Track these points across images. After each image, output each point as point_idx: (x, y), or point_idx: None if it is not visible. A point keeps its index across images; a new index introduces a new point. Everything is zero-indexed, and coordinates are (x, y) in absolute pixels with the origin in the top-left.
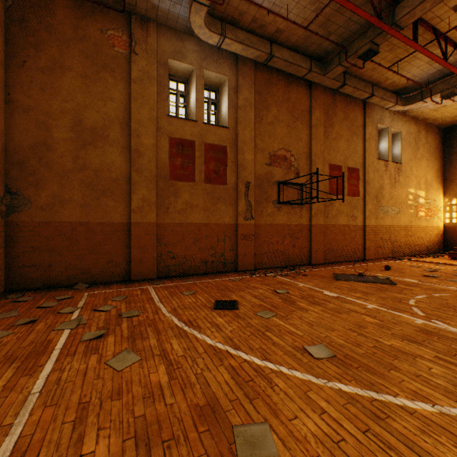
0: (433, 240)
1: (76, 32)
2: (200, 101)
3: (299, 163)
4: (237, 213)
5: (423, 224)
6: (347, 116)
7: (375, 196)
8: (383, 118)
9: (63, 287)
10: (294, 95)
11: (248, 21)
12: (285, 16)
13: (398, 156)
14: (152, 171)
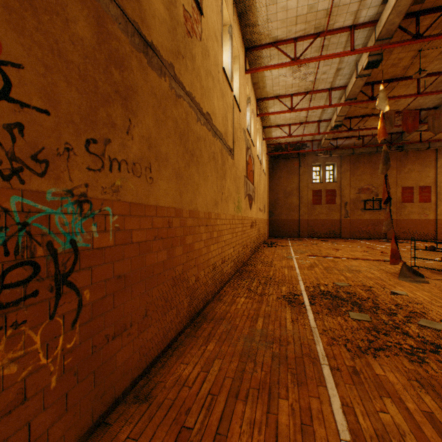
0: None
1: (284, 166)
2: (323, 175)
3: (378, 190)
4: (340, 215)
5: None
6: (418, 157)
7: None
8: None
9: (281, 237)
10: (374, 158)
11: (340, 146)
12: (355, 143)
13: None
14: (306, 202)
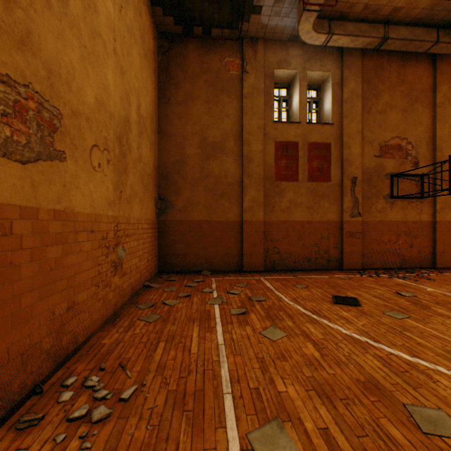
0: None
1: (202, 67)
2: (303, 103)
3: (418, 151)
4: (342, 210)
5: None
6: None
7: None
8: None
9: (193, 272)
10: (411, 74)
11: (358, 10)
12: None
13: None
14: (260, 174)
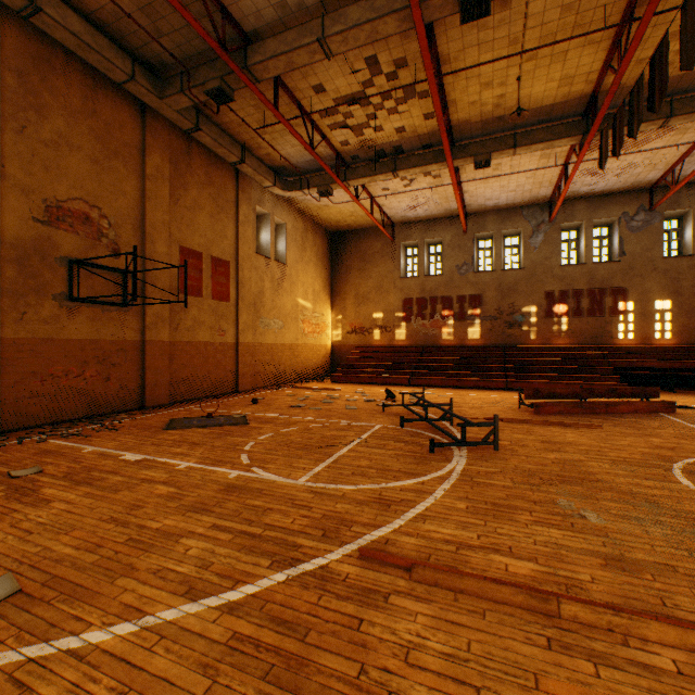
0: (321, 361)
1: None
2: None
3: (121, 234)
4: None
5: (312, 342)
6: (212, 180)
7: (253, 303)
8: (265, 199)
9: None
10: (110, 110)
11: None
12: None
13: (284, 254)
14: None
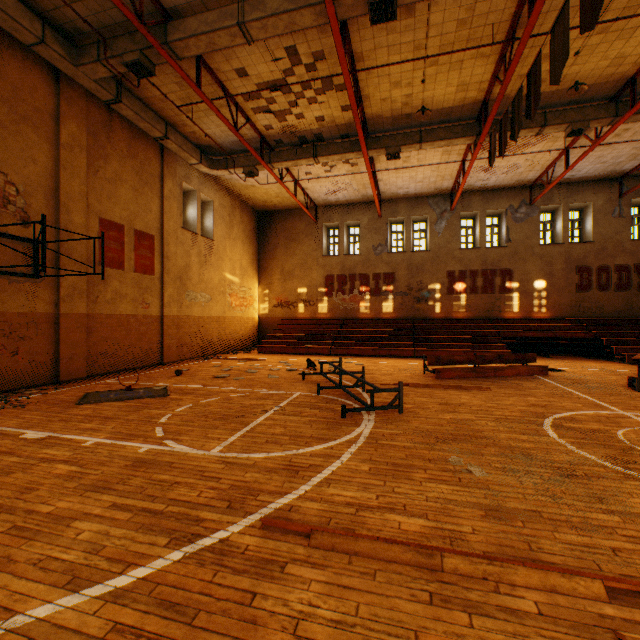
0: (249, 333)
1: None
2: None
3: (31, 202)
4: None
5: (239, 315)
6: (135, 153)
7: (179, 277)
8: (191, 176)
9: None
10: (18, 73)
11: None
12: None
13: (211, 230)
14: None
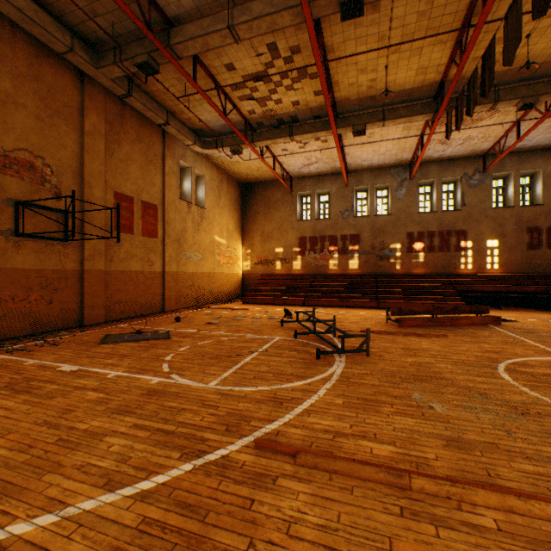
0: (234, 286)
1: None
2: None
3: (62, 180)
4: None
5: (226, 271)
6: (142, 137)
7: (177, 240)
8: (187, 155)
9: None
10: (52, 76)
11: None
12: None
13: (203, 200)
14: None
